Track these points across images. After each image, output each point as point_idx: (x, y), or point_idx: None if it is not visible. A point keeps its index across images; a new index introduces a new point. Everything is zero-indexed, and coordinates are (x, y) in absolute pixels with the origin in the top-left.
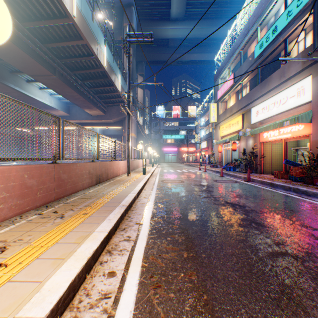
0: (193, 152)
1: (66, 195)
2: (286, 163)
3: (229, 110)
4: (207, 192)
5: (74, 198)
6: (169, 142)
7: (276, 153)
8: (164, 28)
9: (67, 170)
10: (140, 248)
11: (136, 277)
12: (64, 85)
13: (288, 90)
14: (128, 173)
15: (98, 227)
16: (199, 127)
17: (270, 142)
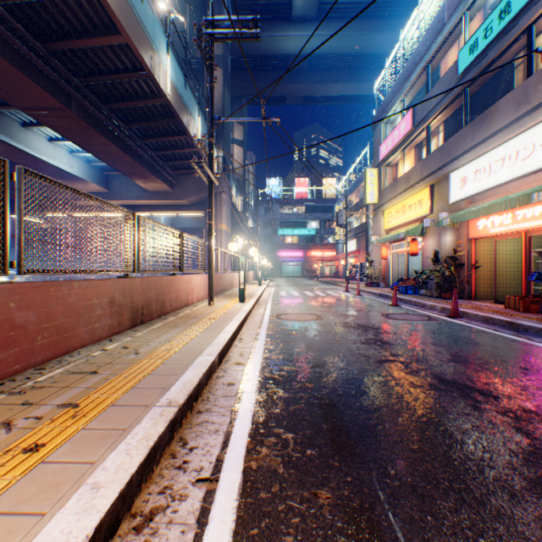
0: (330, 259)
1: (34, 364)
2: (540, 279)
3: (403, 179)
4: (381, 345)
5: (51, 374)
6: (289, 241)
7: (499, 259)
8: (281, 34)
9: (36, 300)
10: None
11: None
12: (91, 130)
13: (538, 129)
14: (210, 300)
15: None
16: (346, 213)
17: (487, 239)
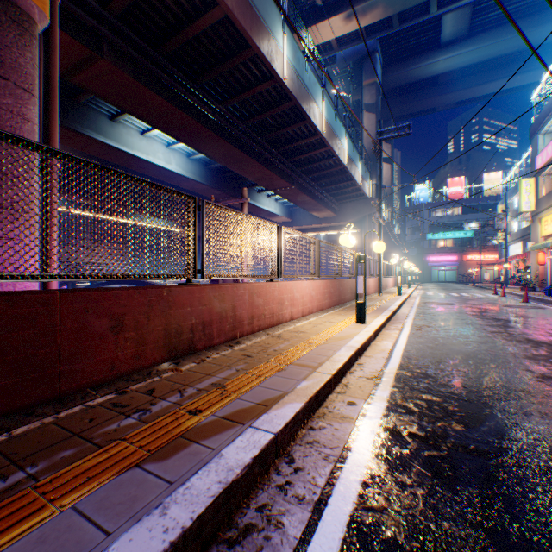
0: (493, 262)
1: (341, 303)
2: None
3: None
4: (479, 312)
5: (348, 306)
6: (439, 245)
7: None
8: (429, 62)
9: (341, 285)
10: (408, 324)
11: (408, 328)
12: (299, 193)
13: None
14: (379, 293)
15: (381, 314)
16: (497, 223)
17: None
